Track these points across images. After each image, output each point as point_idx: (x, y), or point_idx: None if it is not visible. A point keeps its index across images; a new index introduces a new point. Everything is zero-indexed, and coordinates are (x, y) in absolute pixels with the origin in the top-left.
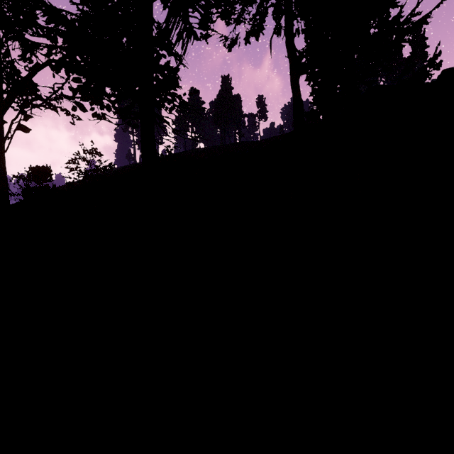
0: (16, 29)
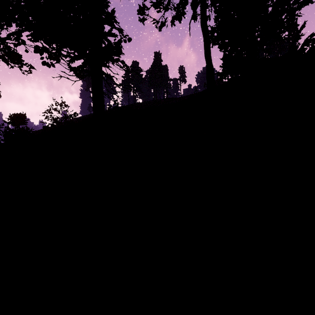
0: None
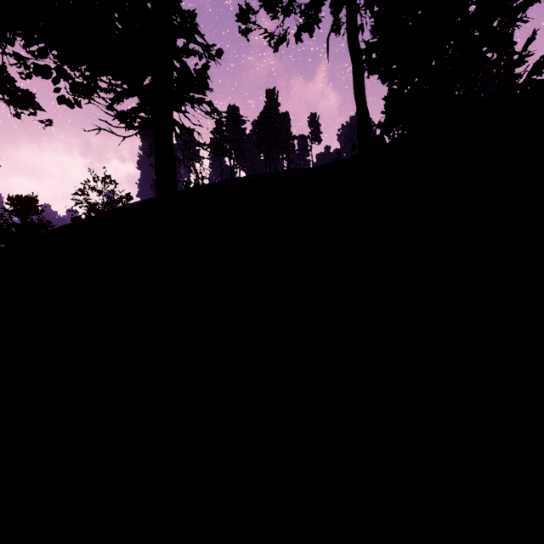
0: None
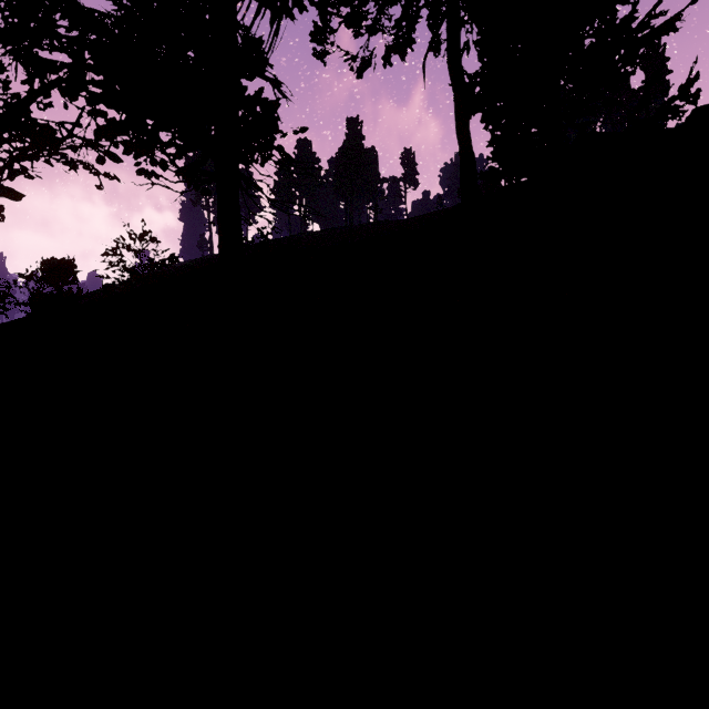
0: (24, 44)
